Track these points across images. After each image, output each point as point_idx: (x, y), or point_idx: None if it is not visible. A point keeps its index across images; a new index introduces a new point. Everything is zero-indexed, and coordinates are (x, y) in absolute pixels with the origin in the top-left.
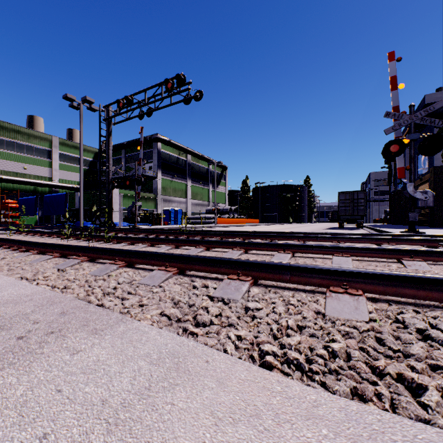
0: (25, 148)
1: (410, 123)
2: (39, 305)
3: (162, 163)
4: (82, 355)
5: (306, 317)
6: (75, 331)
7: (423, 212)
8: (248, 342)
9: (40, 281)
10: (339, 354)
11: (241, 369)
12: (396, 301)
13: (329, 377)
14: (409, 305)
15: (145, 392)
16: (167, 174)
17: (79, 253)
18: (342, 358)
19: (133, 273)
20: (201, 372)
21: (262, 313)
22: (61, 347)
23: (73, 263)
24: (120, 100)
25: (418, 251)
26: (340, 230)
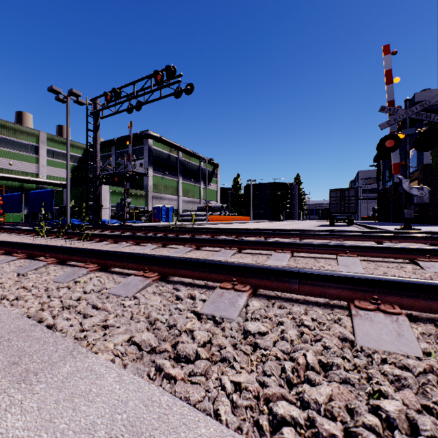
0: (11, 143)
1: (405, 118)
2: None
3: (153, 159)
4: None
5: (331, 348)
6: None
7: None
8: (252, 396)
9: None
10: (401, 425)
11: None
12: None
13: None
14: None
15: None
16: (158, 171)
17: (48, 254)
18: (410, 435)
19: (105, 279)
20: None
21: (268, 341)
22: None
23: (37, 266)
24: (107, 92)
25: (434, 250)
26: (332, 227)
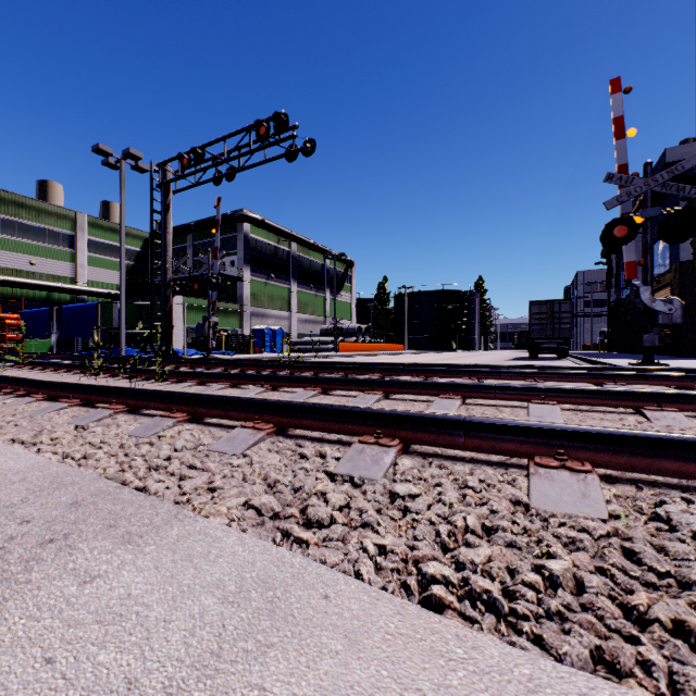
0: (33, 231)
1: (645, 191)
2: (35, 489)
3: (251, 255)
4: (100, 585)
5: (497, 511)
6: (92, 538)
7: (662, 334)
8: (399, 558)
9: (43, 446)
10: (564, 581)
11: (389, 611)
12: (649, 482)
13: (551, 629)
14: (674, 489)
15: (210, 663)
16: (260, 272)
17: (113, 399)
18: (571, 589)
19: (201, 433)
20: (315, 618)
21: (421, 503)
22: (65, 568)
23: (102, 415)
24: (183, 153)
25: (669, 395)
26: (533, 361)
